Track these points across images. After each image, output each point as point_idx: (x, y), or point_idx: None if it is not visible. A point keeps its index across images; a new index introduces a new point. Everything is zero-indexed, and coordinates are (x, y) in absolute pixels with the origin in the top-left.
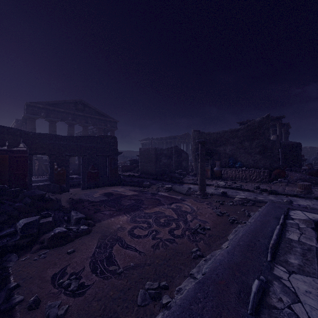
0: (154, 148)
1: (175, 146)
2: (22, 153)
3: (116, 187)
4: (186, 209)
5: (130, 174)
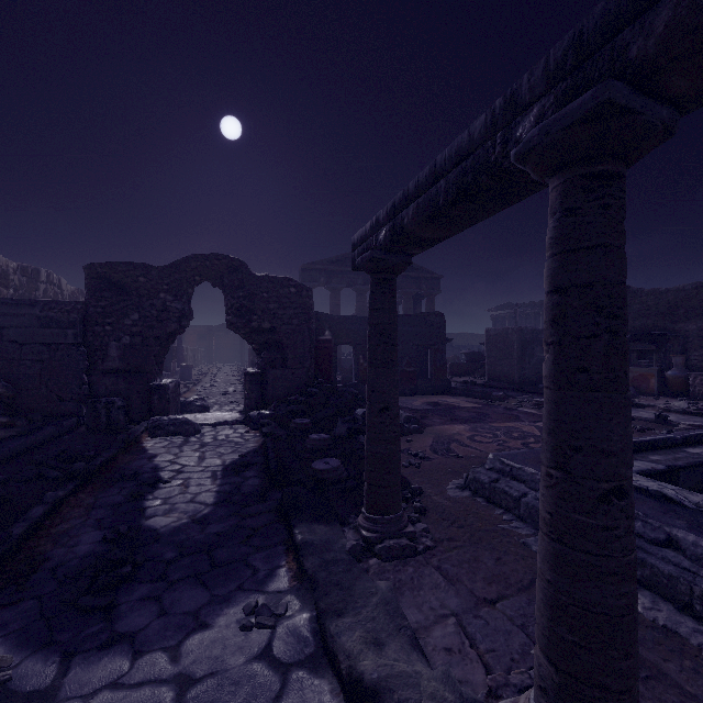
0: (518, 328)
1: None
2: (327, 343)
3: (444, 397)
4: None
5: (467, 380)
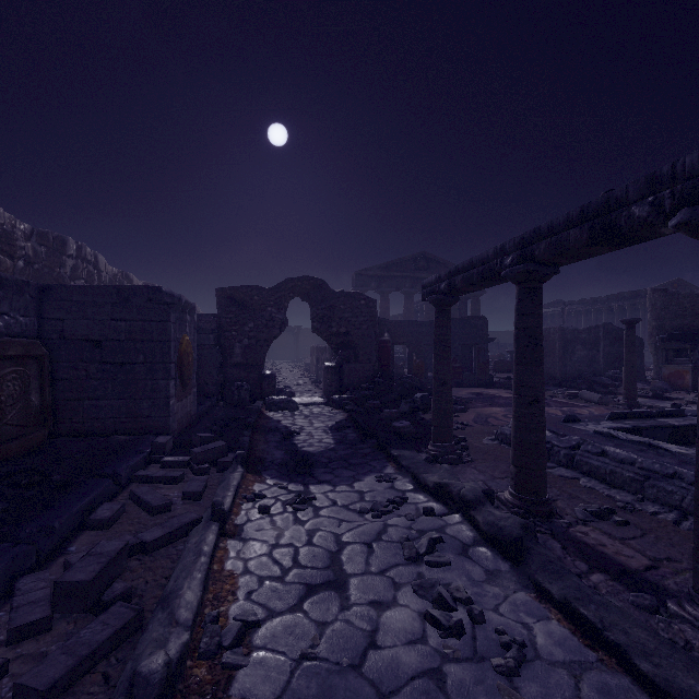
0: (560, 328)
1: (604, 324)
2: (386, 343)
3: (486, 389)
4: (581, 412)
5: (509, 376)
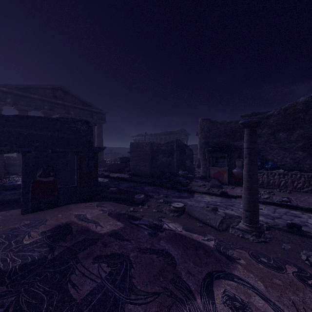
0: (149, 143)
1: (177, 140)
2: None
3: (88, 205)
4: None
5: (118, 176)
